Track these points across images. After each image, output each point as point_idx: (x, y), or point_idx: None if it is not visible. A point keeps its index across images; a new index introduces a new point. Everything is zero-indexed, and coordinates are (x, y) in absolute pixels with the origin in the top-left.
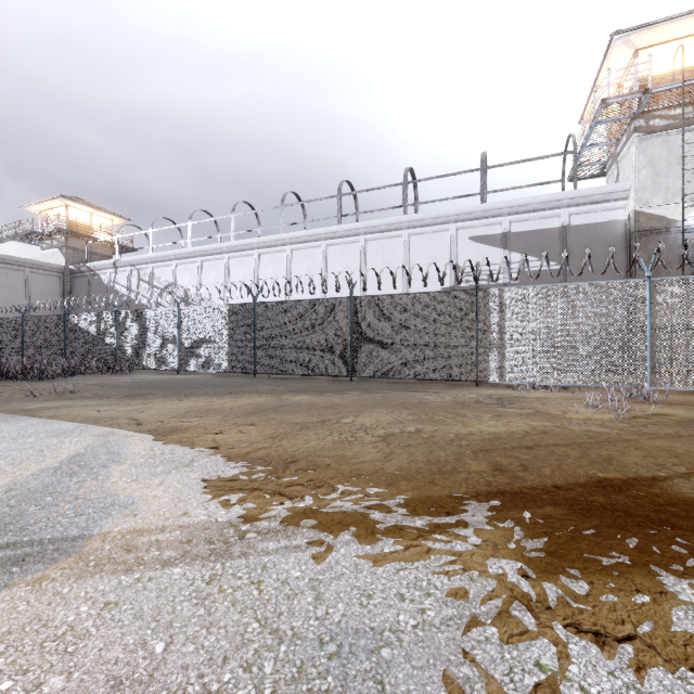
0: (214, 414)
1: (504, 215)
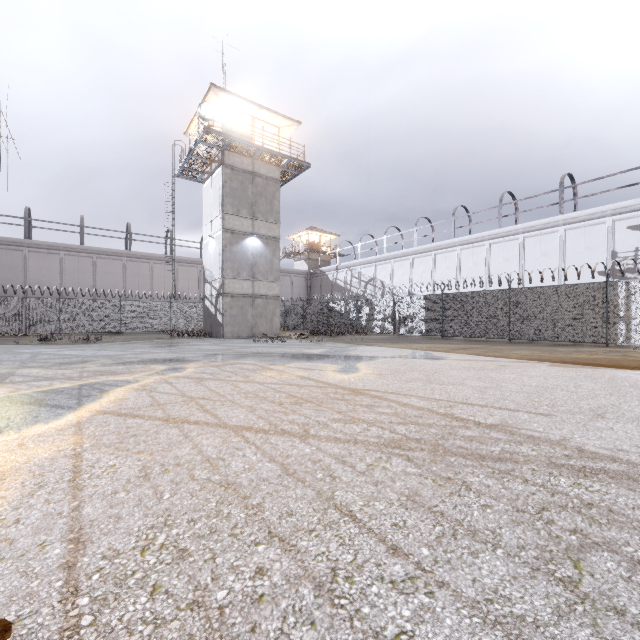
0: (442, 348)
1: None
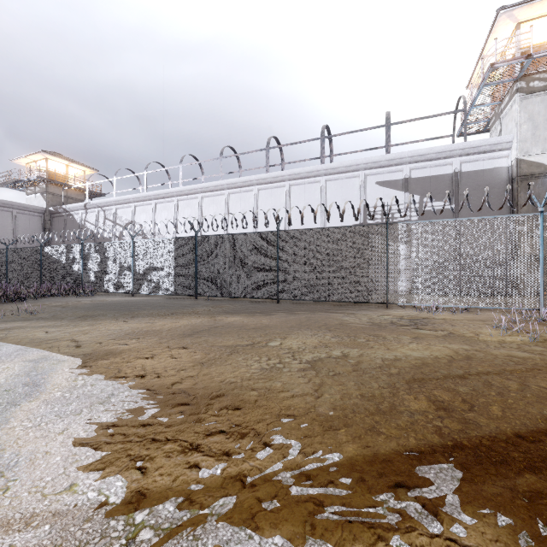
0: (151, 336)
1: (405, 163)
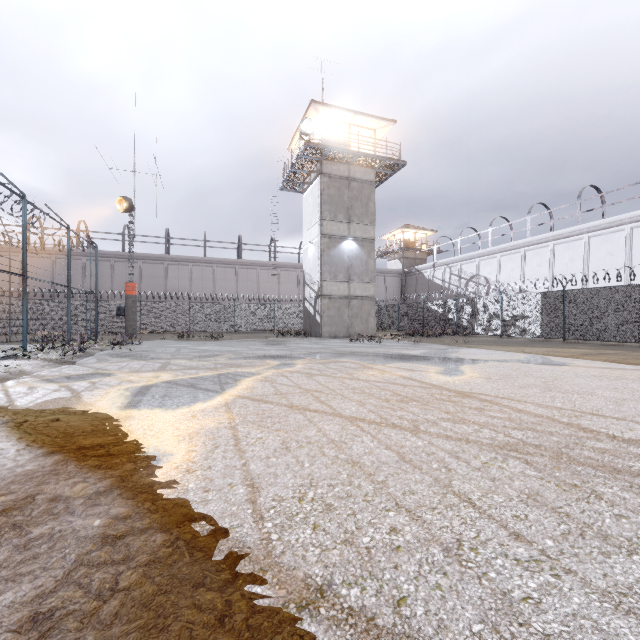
0: (564, 353)
1: None
